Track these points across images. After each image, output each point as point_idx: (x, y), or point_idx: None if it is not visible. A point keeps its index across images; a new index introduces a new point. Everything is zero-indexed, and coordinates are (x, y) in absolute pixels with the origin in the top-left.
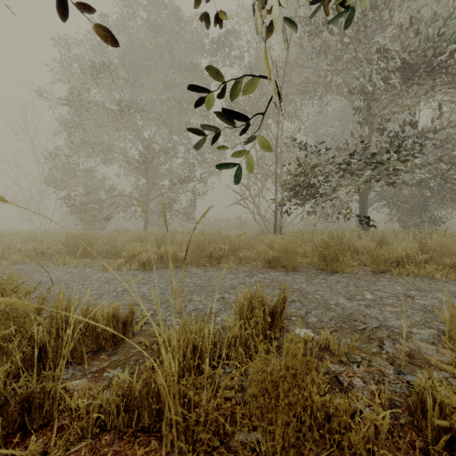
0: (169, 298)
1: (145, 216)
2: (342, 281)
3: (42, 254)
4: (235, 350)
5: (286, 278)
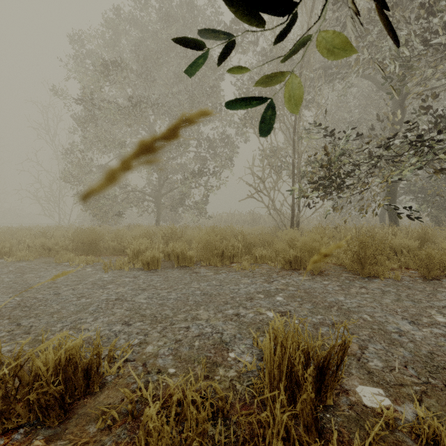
0: (168, 314)
1: (157, 211)
2: (388, 290)
3: (49, 250)
4: (262, 440)
5: (313, 284)
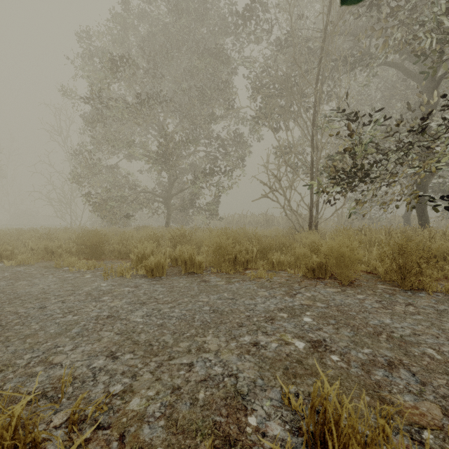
0: (167, 341)
1: (167, 212)
2: (444, 310)
3: (52, 253)
4: None
5: (346, 299)
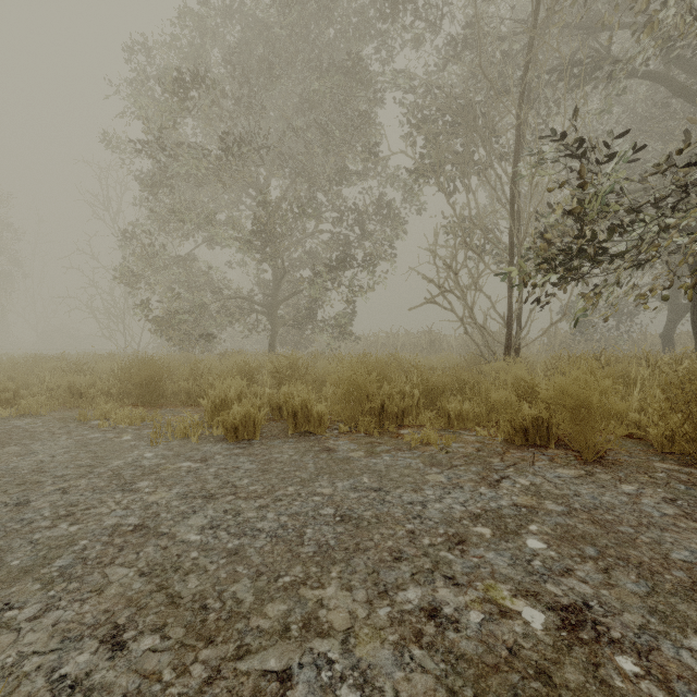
0: (240, 598)
1: (271, 329)
2: None
3: (81, 396)
4: None
5: (602, 495)
